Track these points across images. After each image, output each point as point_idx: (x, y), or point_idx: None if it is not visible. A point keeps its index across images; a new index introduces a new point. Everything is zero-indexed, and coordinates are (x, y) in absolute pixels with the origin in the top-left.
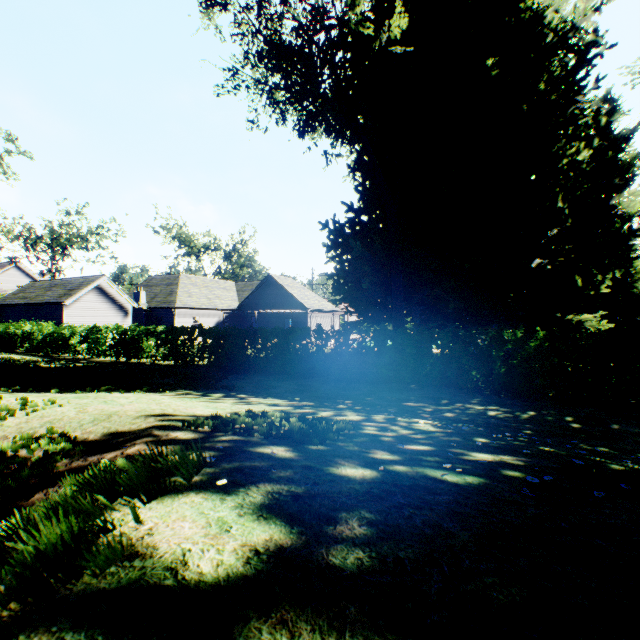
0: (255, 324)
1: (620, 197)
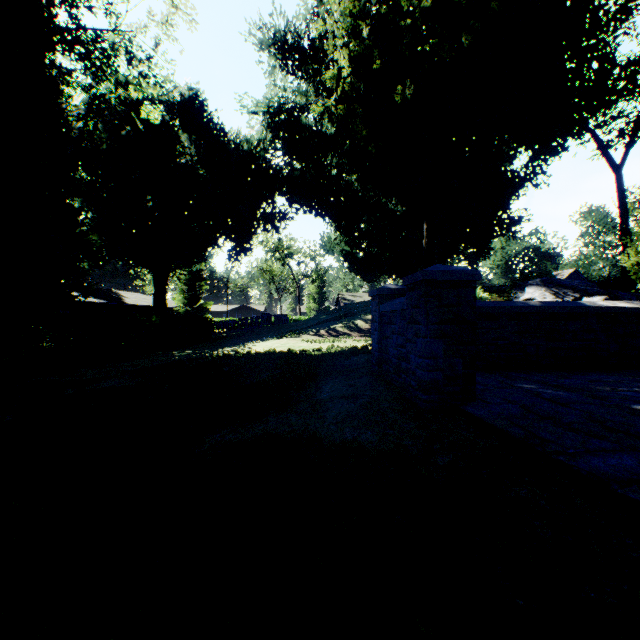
0: None
1: None
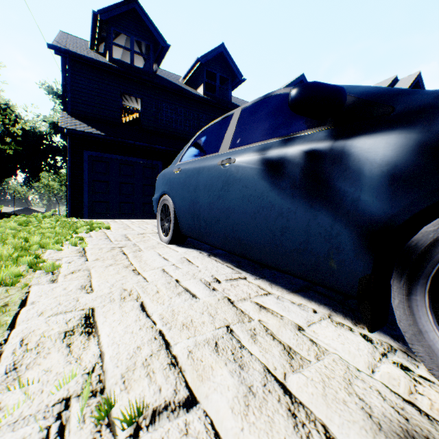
0: None
1: None
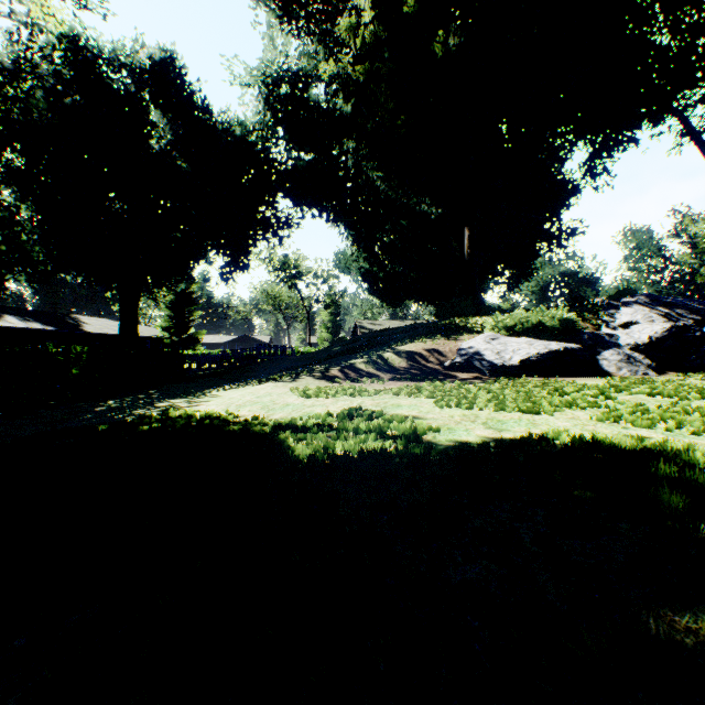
0: None
1: None
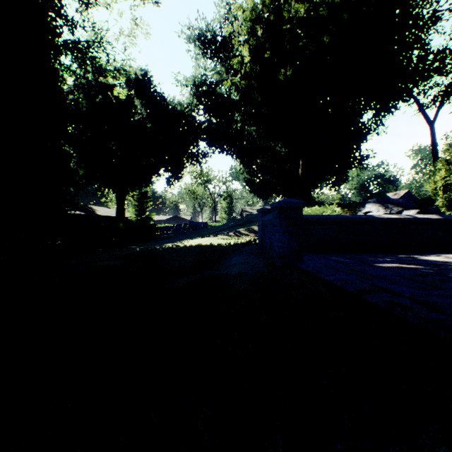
0: None
1: None
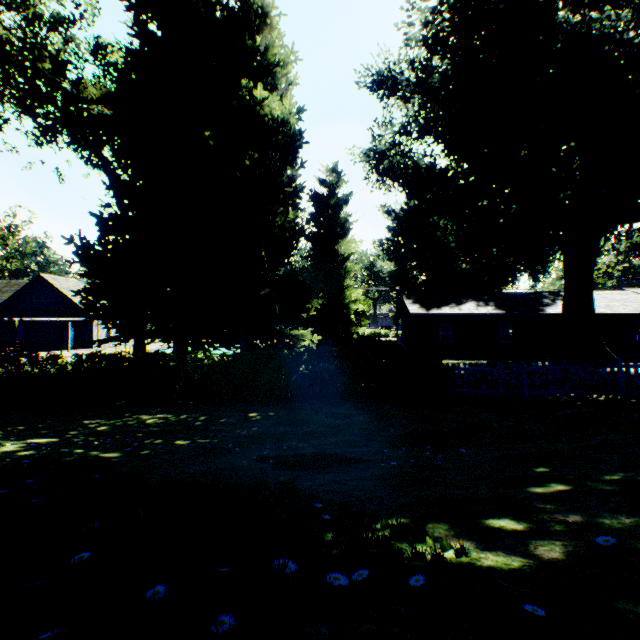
0: (16, 334)
1: (343, 242)
